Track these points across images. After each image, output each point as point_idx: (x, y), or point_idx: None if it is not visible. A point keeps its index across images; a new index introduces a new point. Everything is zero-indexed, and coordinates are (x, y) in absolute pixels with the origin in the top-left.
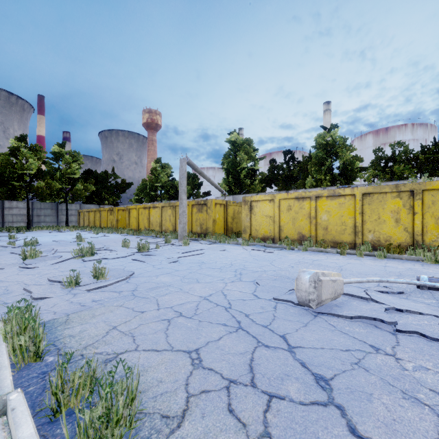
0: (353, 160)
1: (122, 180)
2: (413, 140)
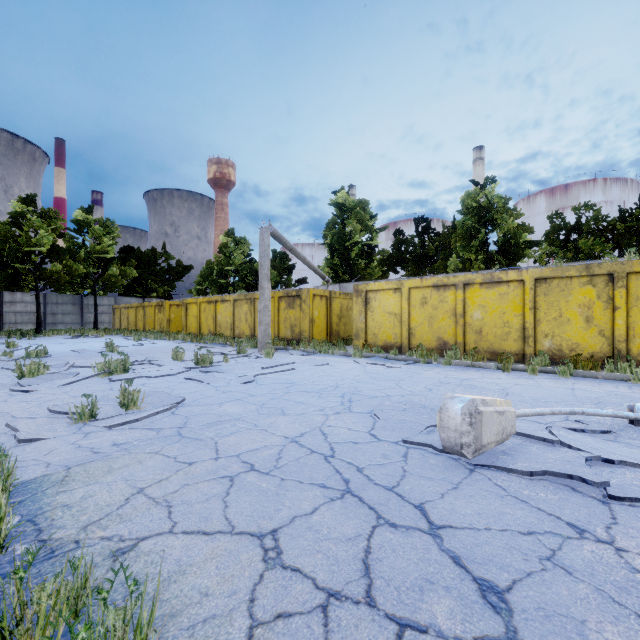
0: (519, 231)
1: (177, 261)
2: (606, 202)
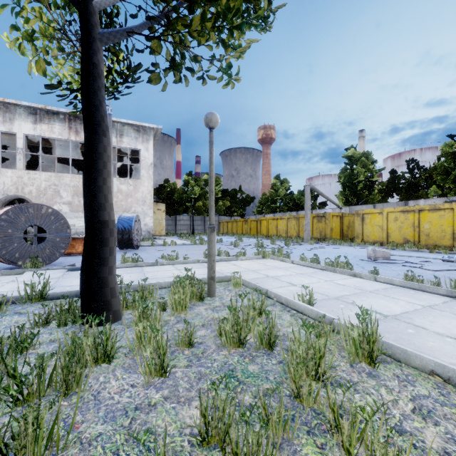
0: None
1: (247, 195)
2: None
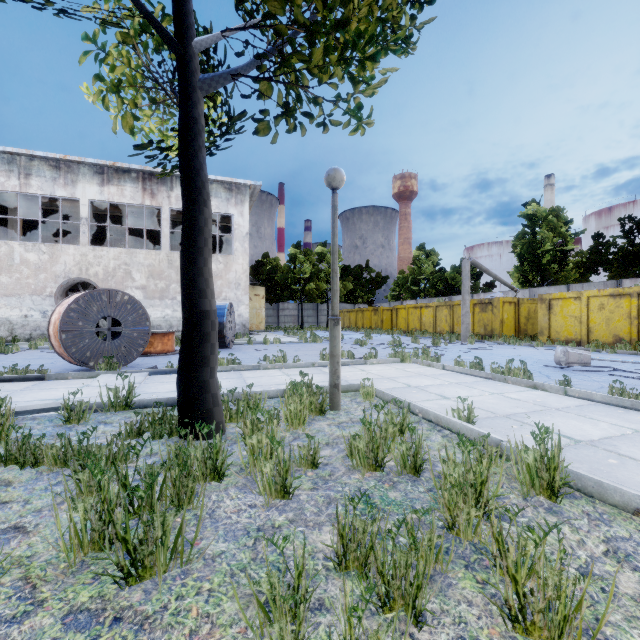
0: None
1: (377, 273)
2: None
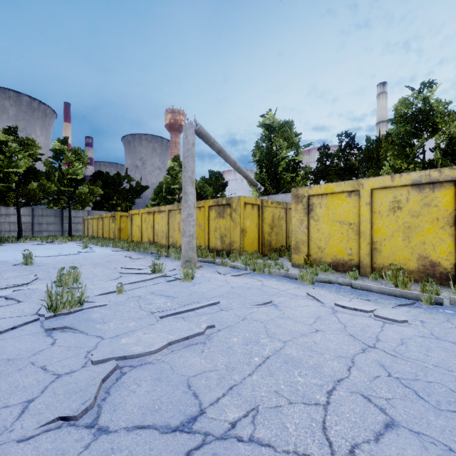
0: None
1: (136, 182)
2: None
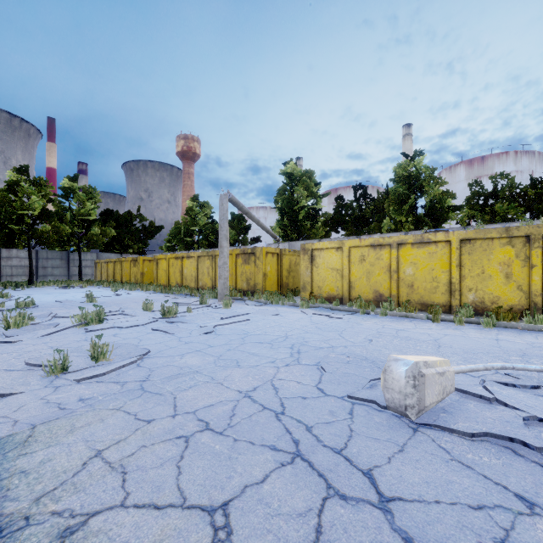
0: (444, 197)
1: (150, 222)
2: (517, 172)
